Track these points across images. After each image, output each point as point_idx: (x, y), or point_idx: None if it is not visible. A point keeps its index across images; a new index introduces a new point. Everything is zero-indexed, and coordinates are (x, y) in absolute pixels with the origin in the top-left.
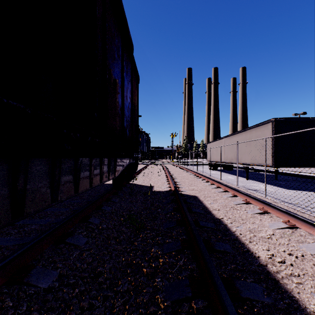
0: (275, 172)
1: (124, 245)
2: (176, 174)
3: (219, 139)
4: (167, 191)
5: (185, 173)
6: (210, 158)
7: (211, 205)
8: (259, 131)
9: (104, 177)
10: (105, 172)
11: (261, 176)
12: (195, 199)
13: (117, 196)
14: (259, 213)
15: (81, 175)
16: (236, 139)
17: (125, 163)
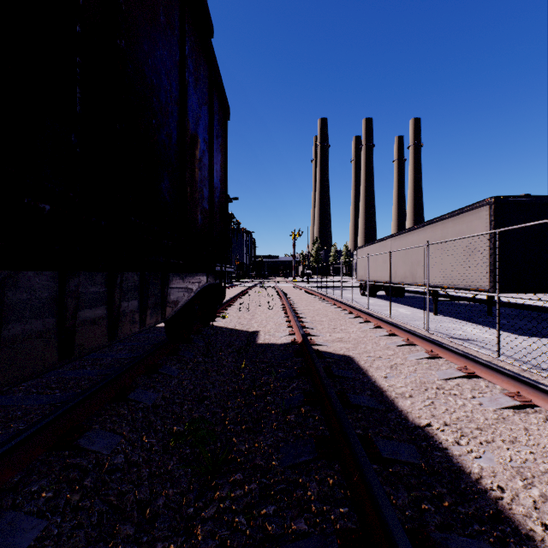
0: (488, 301)
1: (161, 543)
2: (303, 306)
3: (380, 239)
4: (287, 344)
5: (320, 304)
6: (364, 275)
7: (390, 384)
8: (462, 222)
9: (126, 323)
10: (128, 310)
11: (459, 309)
12: (349, 364)
13: (176, 359)
14: (513, 408)
15: (12, 329)
16: (413, 240)
17: (196, 286)
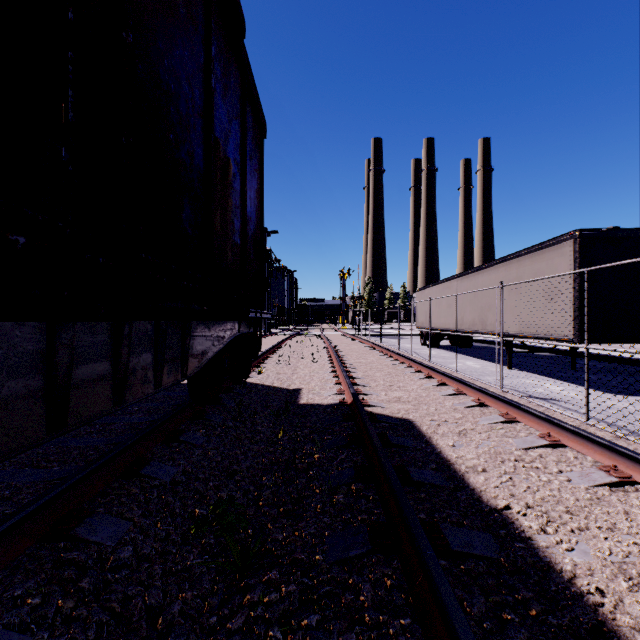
0: (571, 353)
1: None
2: (353, 359)
3: (444, 280)
4: (335, 405)
5: (374, 356)
6: (425, 321)
7: (458, 455)
8: (541, 260)
9: (136, 383)
10: (139, 367)
11: (537, 362)
12: (409, 430)
13: (202, 424)
14: (609, 485)
15: None
16: (483, 280)
17: (225, 336)
